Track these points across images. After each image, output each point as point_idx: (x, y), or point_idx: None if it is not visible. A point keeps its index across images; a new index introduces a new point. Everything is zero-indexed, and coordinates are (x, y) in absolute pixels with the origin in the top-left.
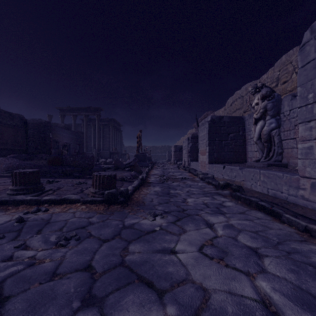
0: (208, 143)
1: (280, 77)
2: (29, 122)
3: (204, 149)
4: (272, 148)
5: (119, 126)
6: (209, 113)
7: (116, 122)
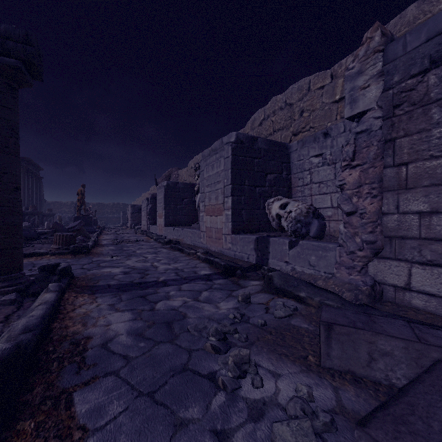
0: (164, 207)
1: None
2: None
3: (161, 212)
4: None
5: (37, 170)
6: (173, 170)
7: (31, 164)
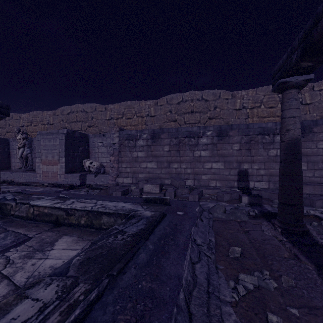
0: None
1: (33, 121)
2: None
3: None
4: (28, 162)
5: None
6: None
7: None
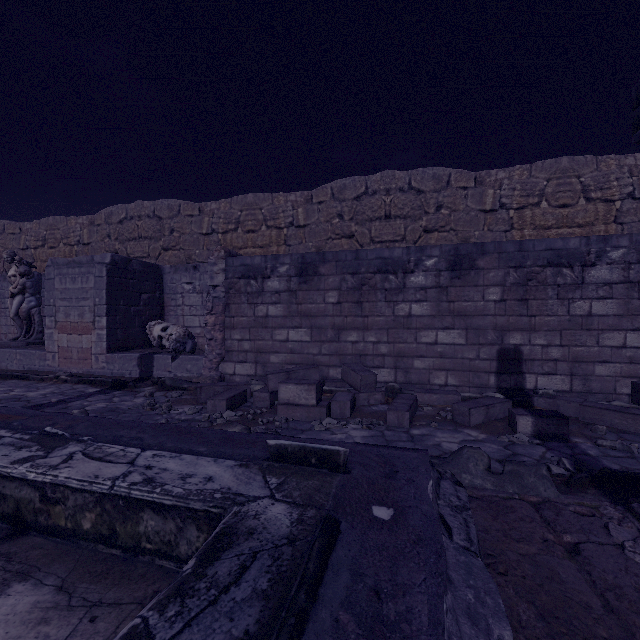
0: None
1: (47, 238)
2: None
3: None
4: (33, 326)
5: None
6: None
7: None
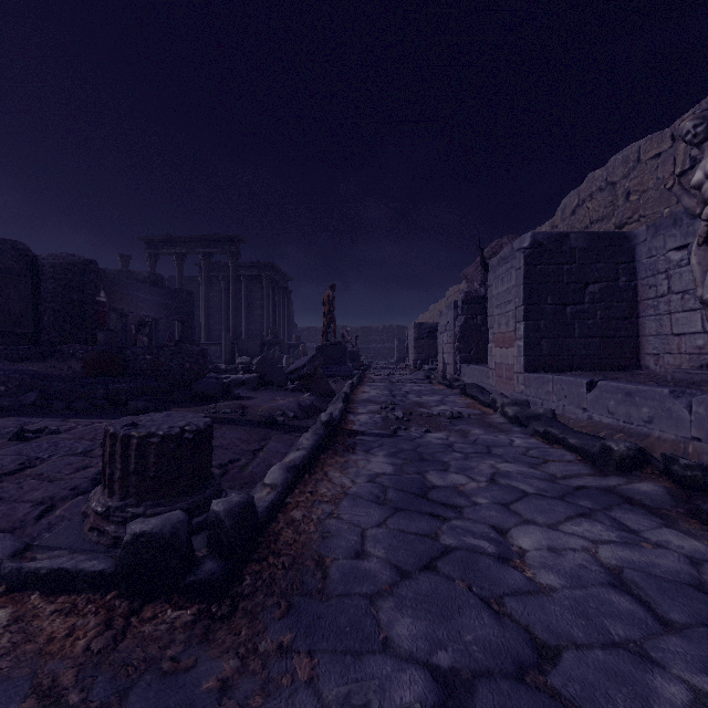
0: (522, 313)
1: None
2: (45, 263)
3: (509, 330)
4: None
5: (284, 281)
6: (504, 242)
7: (277, 272)
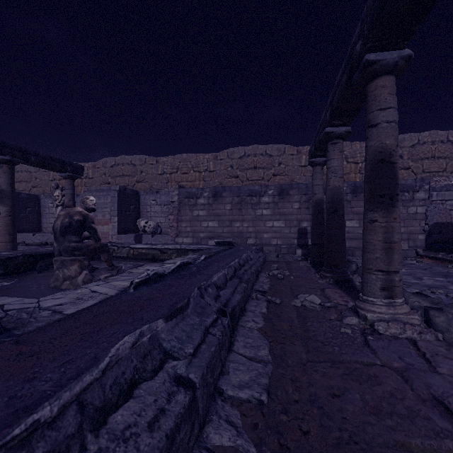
0: None
1: None
2: None
3: None
4: None
5: None
6: None
7: None
